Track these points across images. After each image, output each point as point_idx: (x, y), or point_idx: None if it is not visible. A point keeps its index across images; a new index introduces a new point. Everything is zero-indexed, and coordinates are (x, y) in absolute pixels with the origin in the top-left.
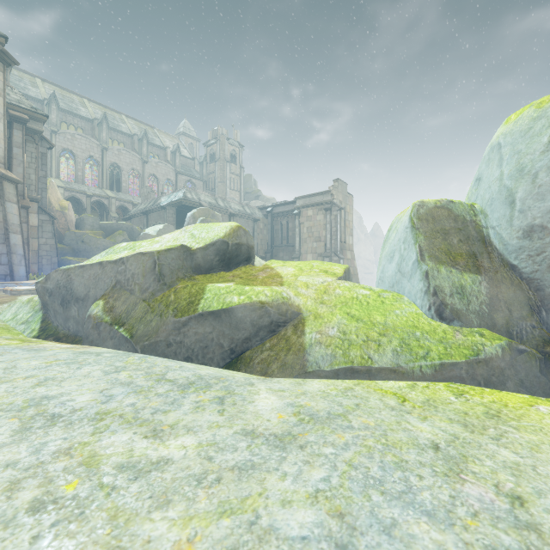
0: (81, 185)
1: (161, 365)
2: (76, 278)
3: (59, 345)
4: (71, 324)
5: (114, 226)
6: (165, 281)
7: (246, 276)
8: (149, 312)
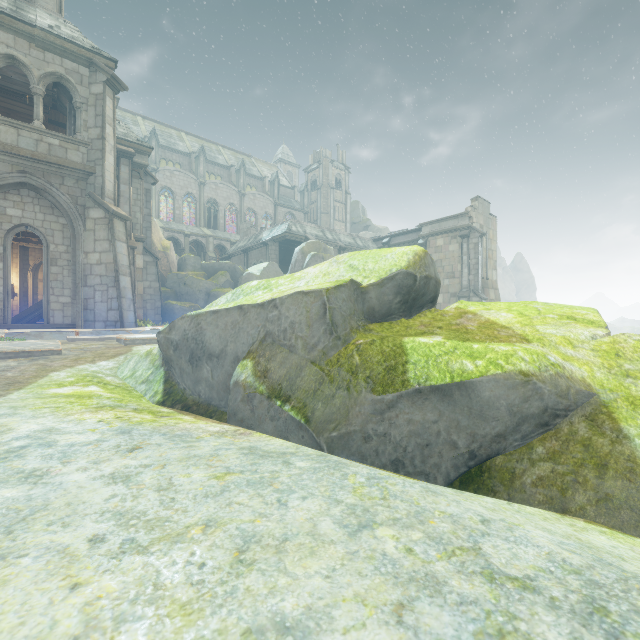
0: (179, 224)
1: (435, 511)
2: (207, 327)
3: (203, 425)
4: (203, 388)
5: (216, 266)
6: (338, 333)
7: (444, 325)
8: (325, 381)
